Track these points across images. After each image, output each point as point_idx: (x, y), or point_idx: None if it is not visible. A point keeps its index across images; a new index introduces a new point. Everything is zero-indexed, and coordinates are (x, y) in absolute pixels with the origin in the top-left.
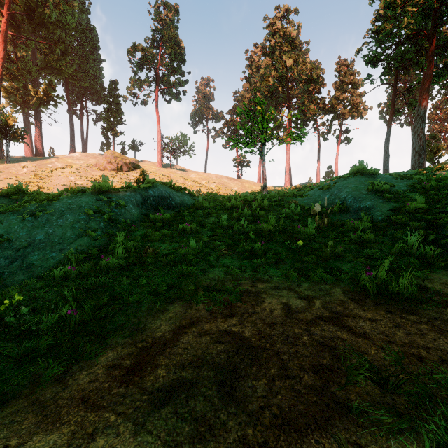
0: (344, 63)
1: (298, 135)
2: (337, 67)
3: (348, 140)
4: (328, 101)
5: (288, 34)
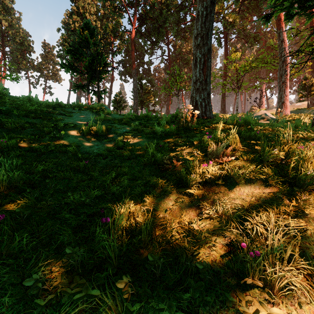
0: (48, 46)
1: (15, 78)
2: (43, 45)
3: (51, 93)
4: (37, 63)
5: (4, 2)
